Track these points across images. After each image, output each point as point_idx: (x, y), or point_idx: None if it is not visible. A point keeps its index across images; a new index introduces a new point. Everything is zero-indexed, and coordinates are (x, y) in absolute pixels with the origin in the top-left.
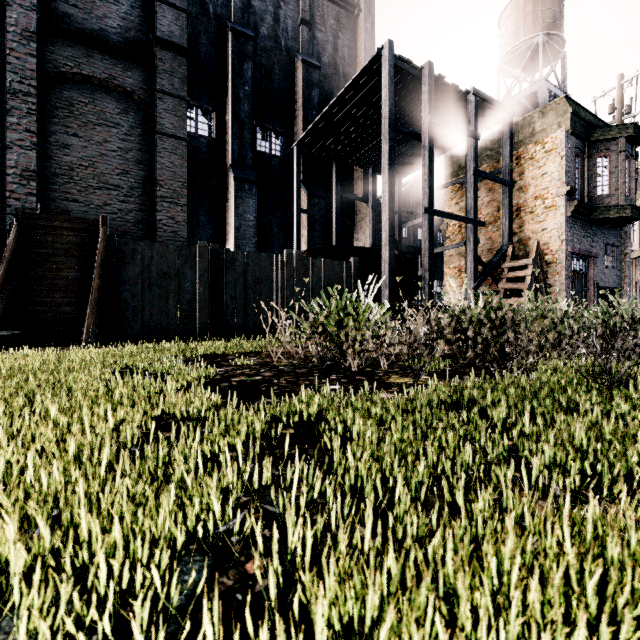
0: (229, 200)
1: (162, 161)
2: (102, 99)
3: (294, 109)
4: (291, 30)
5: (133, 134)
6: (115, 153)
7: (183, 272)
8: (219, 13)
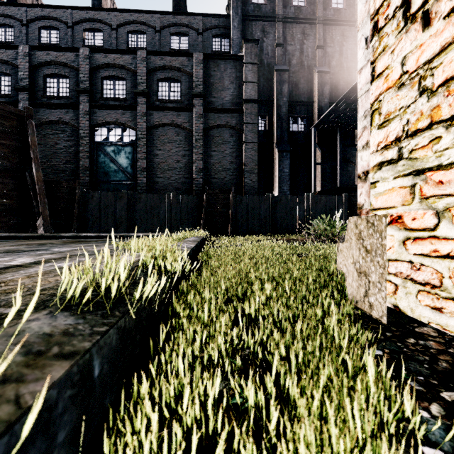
0: (275, 162)
1: (247, 155)
2: (223, 133)
3: (312, 101)
4: (310, 54)
5: (235, 145)
6: (228, 155)
7: (260, 207)
8: (269, 62)
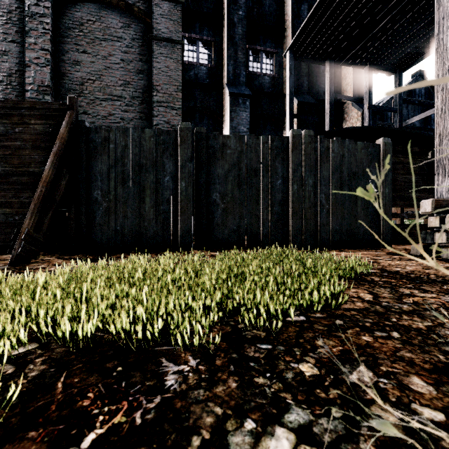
0: (225, 117)
1: (158, 66)
2: (107, 16)
3: (283, 28)
4: None
5: (134, 46)
6: (118, 65)
7: (161, 163)
8: None
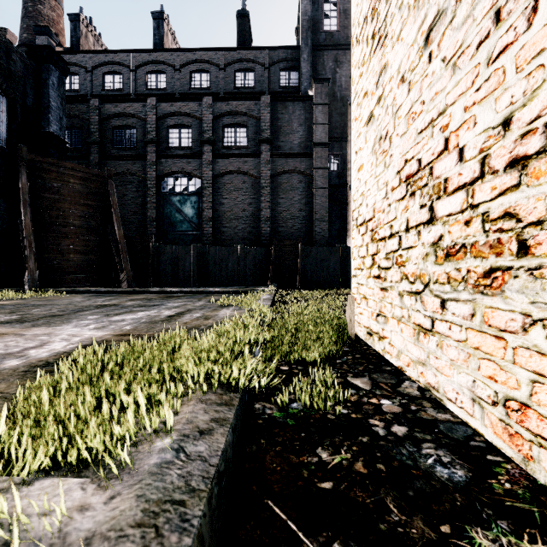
0: (349, 206)
1: (317, 201)
2: (292, 178)
3: None
4: None
5: (304, 191)
6: (297, 202)
7: (329, 259)
8: (343, 95)
